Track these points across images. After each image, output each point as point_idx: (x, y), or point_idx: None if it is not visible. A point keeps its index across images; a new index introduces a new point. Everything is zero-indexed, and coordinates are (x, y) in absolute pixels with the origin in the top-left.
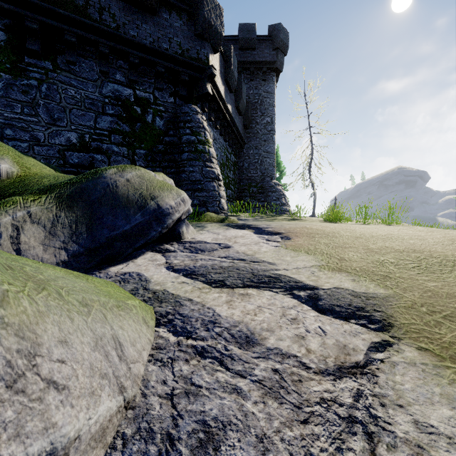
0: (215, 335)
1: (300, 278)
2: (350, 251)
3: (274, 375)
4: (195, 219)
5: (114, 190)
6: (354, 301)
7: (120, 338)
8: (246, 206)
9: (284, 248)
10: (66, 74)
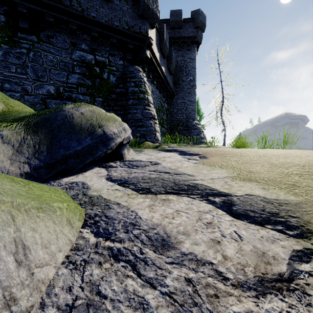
0: (133, 237)
1: (215, 187)
2: (257, 166)
3: (187, 286)
4: (137, 146)
5: (70, 120)
6: (267, 207)
7: (26, 240)
8: (174, 137)
9: (202, 164)
10: (47, 45)
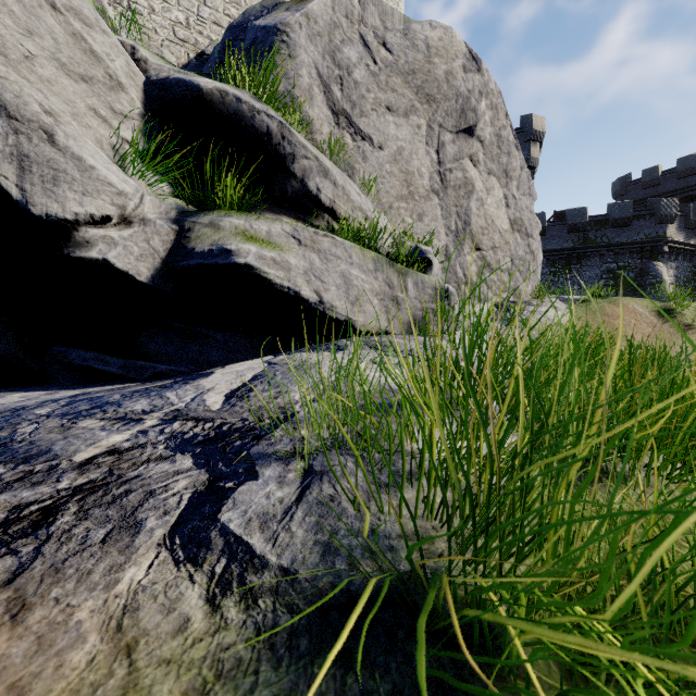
0: None
1: None
2: None
3: None
4: None
5: None
6: None
7: None
8: None
9: None
10: (585, 267)
